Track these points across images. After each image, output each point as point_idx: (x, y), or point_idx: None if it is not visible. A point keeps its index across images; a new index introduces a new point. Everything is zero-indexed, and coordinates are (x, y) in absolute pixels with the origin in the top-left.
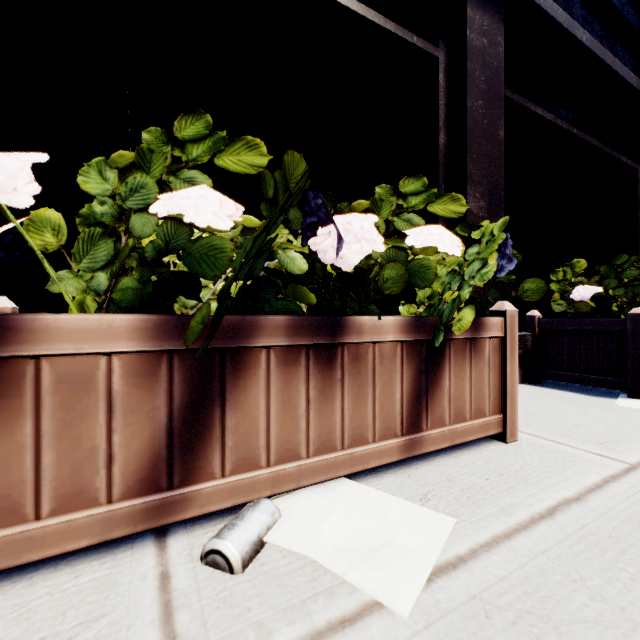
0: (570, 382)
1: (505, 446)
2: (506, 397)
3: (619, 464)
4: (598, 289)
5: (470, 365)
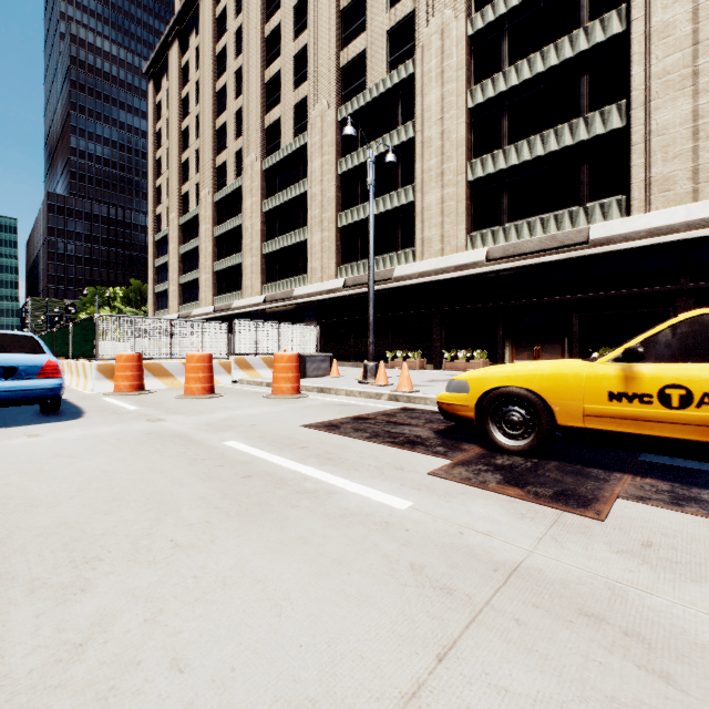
0: None
1: None
2: None
3: None
4: None
5: None
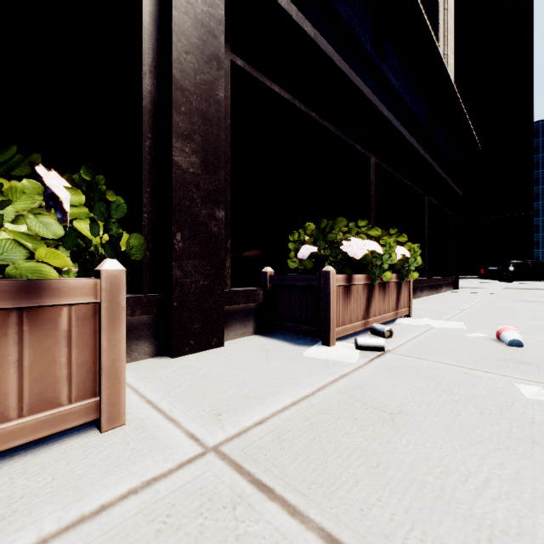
0: (289, 332)
1: (92, 438)
2: (101, 376)
3: (192, 451)
4: (313, 249)
5: (20, 344)
